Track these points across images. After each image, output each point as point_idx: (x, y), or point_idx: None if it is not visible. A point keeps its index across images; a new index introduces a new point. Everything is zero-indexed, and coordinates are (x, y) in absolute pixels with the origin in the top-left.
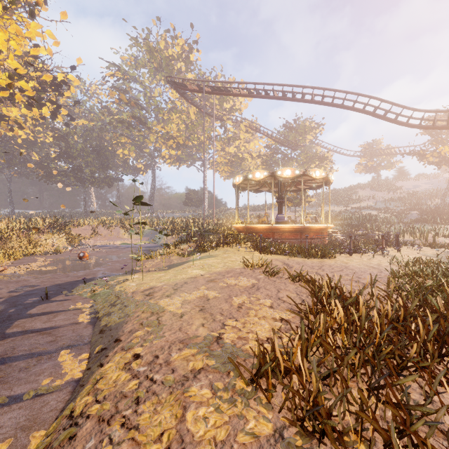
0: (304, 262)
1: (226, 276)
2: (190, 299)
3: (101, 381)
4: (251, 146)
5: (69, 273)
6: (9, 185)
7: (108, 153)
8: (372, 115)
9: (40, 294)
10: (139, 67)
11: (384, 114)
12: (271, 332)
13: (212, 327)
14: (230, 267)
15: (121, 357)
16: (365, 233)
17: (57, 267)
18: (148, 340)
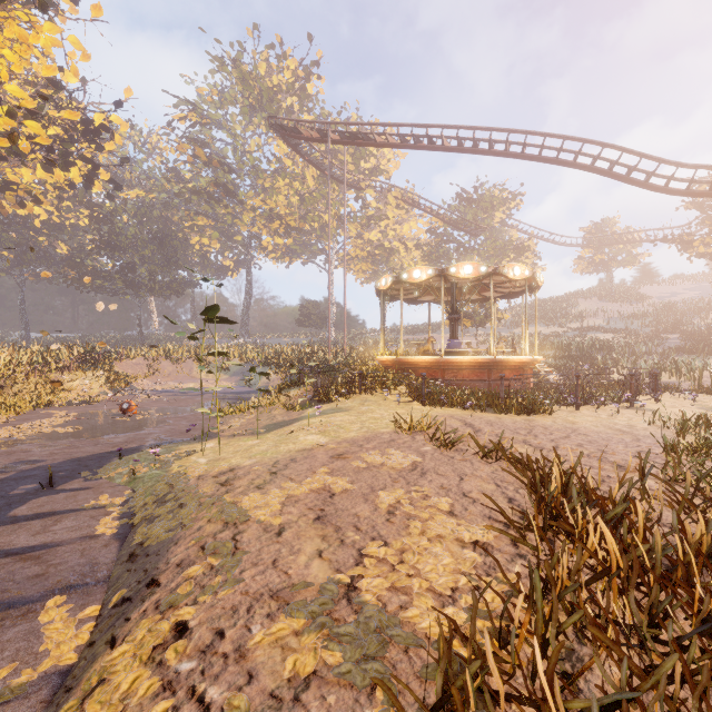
0: (499, 420)
1: (365, 446)
2: (299, 495)
3: (97, 692)
4: (405, 231)
5: (99, 439)
6: (21, 294)
7: (176, 243)
8: (607, 175)
9: (41, 477)
10: (225, 105)
11: (627, 172)
12: (457, 574)
13: (339, 559)
14: (372, 430)
15: (150, 629)
16: (594, 370)
17: (82, 428)
18: (209, 589)
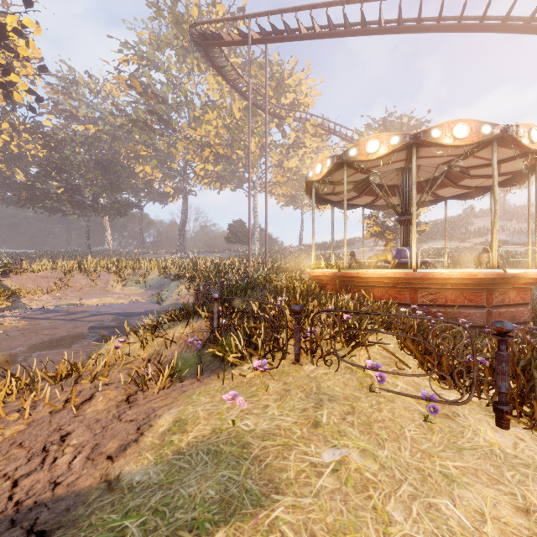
0: None
1: None
2: None
3: None
4: None
5: None
6: None
7: (119, 169)
8: None
9: None
10: (162, 48)
11: None
12: None
13: None
14: None
15: None
16: None
17: None
18: None
